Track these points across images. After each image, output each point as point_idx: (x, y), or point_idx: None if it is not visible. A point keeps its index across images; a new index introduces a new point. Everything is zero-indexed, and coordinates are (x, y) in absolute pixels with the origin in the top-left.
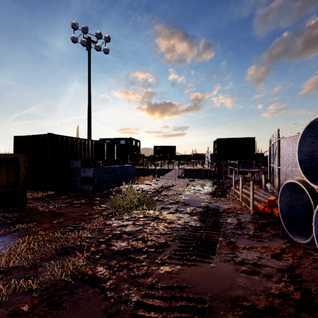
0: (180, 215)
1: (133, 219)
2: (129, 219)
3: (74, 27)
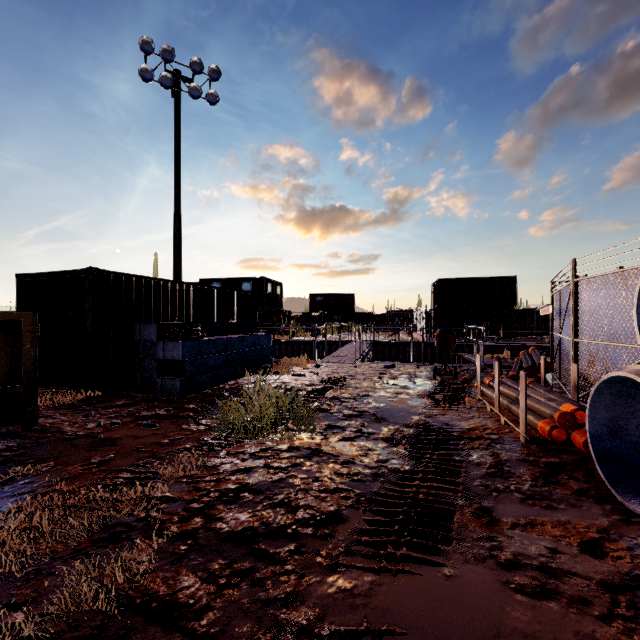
0: (367, 445)
1: (266, 455)
2: (257, 455)
3: (146, 48)
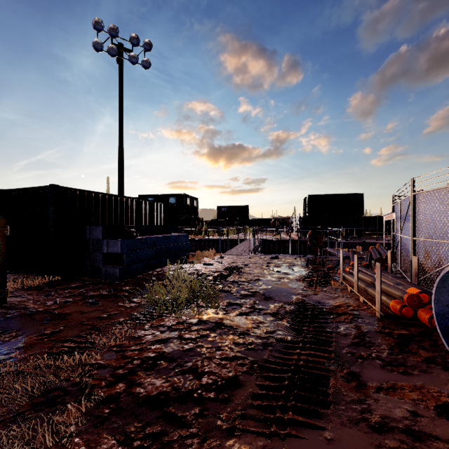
0: (258, 318)
1: (180, 328)
2: (173, 328)
3: (98, 27)
